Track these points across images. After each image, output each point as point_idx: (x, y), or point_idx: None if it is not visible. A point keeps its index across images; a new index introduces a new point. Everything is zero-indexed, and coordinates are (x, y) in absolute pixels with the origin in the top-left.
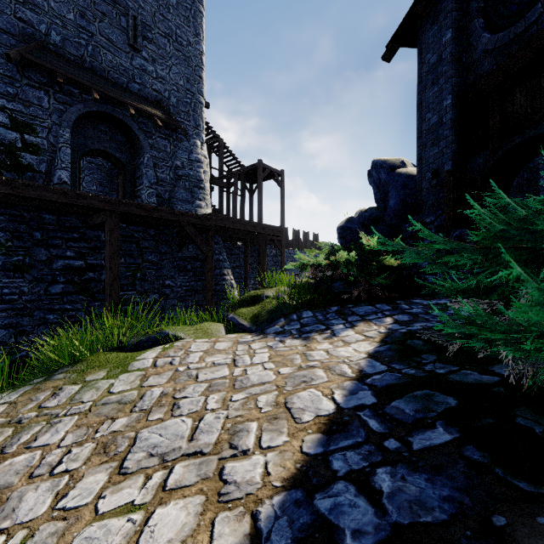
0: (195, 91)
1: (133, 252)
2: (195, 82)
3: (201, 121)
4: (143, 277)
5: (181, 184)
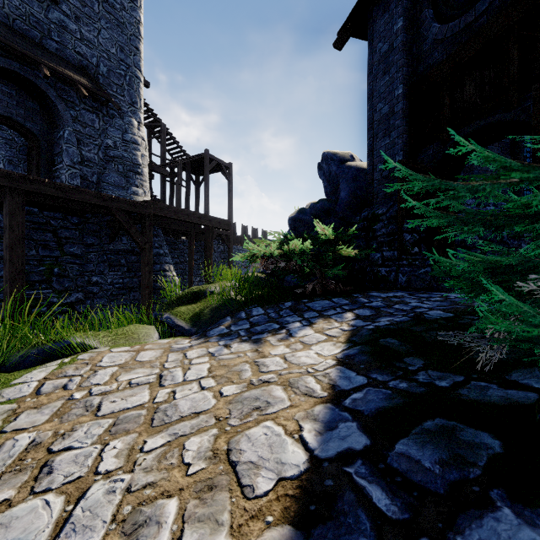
0: (131, 63)
1: (48, 242)
2: (131, 53)
3: (137, 98)
4: (62, 273)
5: (113, 167)
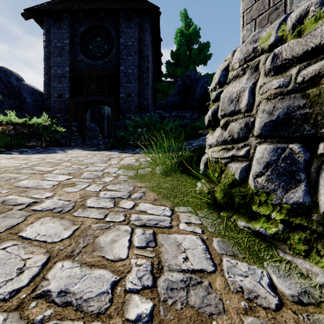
0: None
1: None
2: None
3: None
4: None
5: None
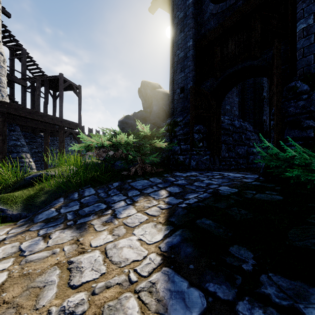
0: None
1: None
2: None
3: None
4: None
5: None
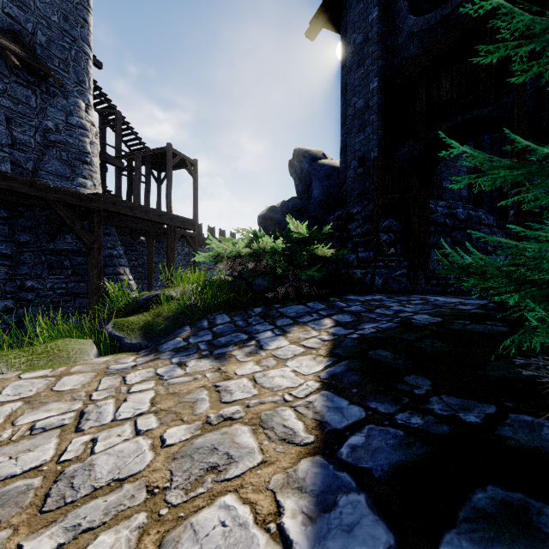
0: (78, 36)
1: None
2: (78, 25)
3: (86, 77)
4: None
5: (54, 153)
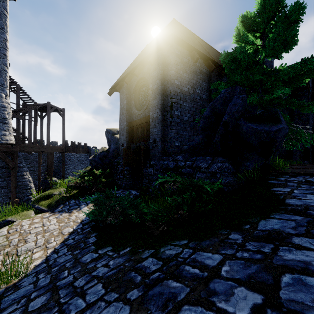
0: (1, 63)
1: None
2: (1, 57)
3: (5, 82)
4: None
5: None
